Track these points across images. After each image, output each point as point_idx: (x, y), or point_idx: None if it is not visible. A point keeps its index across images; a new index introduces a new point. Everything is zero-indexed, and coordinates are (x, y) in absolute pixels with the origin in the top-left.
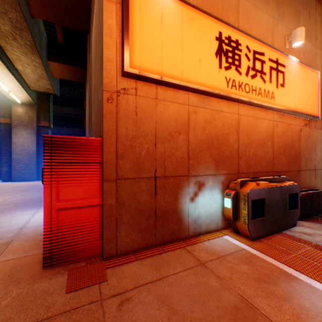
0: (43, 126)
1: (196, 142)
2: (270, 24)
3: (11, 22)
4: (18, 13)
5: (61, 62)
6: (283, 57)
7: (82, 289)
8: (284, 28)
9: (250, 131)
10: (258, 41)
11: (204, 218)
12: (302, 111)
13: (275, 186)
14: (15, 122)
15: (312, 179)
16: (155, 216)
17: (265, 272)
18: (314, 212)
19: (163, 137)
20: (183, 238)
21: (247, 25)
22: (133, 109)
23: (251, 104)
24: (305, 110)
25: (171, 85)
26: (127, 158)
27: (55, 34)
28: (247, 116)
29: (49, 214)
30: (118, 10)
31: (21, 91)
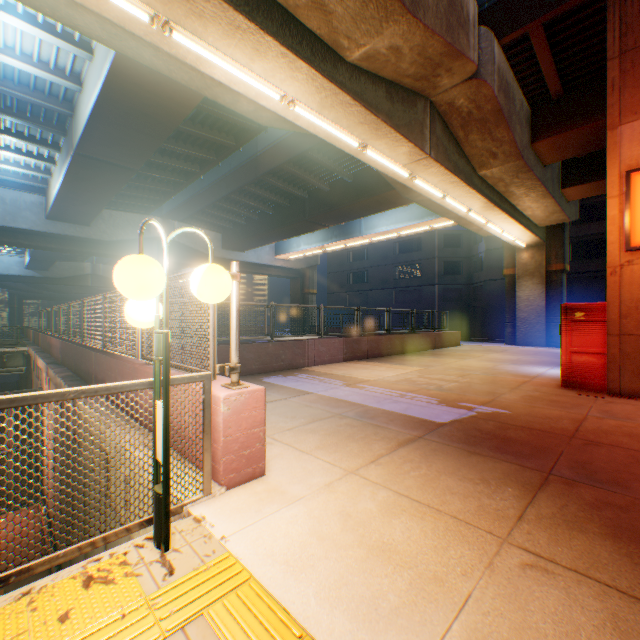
0: (551, 270)
1: None
2: None
3: (524, 187)
4: (532, 180)
5: (578, 184)
6: None
7: (583, 395)
8: None
9: None
10: None
11: None
12: None
13: None
14: (518, 272)
15: None
16: None
17: None
18: None
19: None
20: None
21: None
22: (637, 276)
23: None
24: None
25: None
26: (629, 318)
27: None
28: None
29: (563, 354)
30: (620, 200)
31: (526, 236)
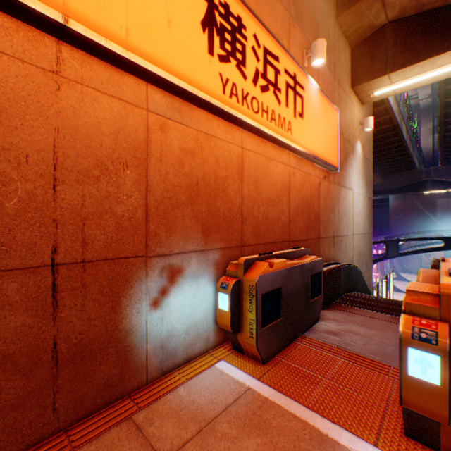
0: None
1: (165, 187)
2: (286, 22)
3: None
4: None
5: None
6: (302, 74)
7: None
8: (302, 37)
9: (260, 178)
10: (271, 36)
11: (182, 334)
12: (322, 158)
13: (296, 265)
14: None
15: (331, 249)
16: (54, 360)
17: (287, 448)
18: (336, 294)
19: (81, 170)
20: (135, 389)
21: (256, 7)
22: None
23: (262, 135)
24: (325, 157)
25: (101, 52)
26: None
27: None
28: (255, 153)
29: None
30: None
31: None
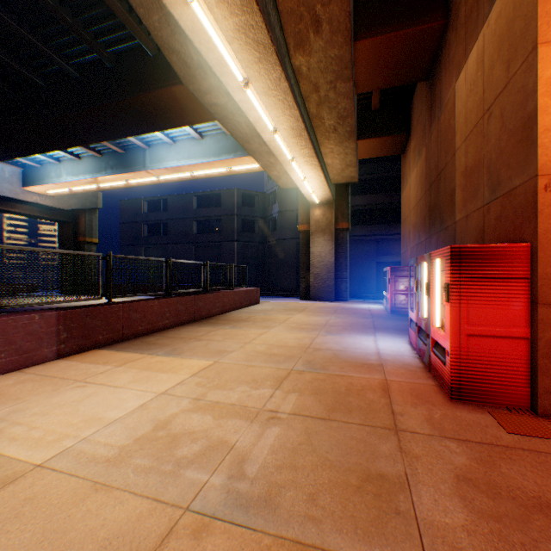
0: (340, 228)
1: None
2: None
3: (337, 114)
4: (348, 101)
5: (372, 137)
6: None
7: (529, 436)
8: None
9: None
10: None
11: None
12: None
13: None
14: (312, 228)
15: None
16: None
17: None
18: None
19: None
20: None
21: None
22: None
23: None
24: None
25: None
26: None
27: (367, 101)
28: None
29: (455, 338)
30: None
31: (323, 189)
